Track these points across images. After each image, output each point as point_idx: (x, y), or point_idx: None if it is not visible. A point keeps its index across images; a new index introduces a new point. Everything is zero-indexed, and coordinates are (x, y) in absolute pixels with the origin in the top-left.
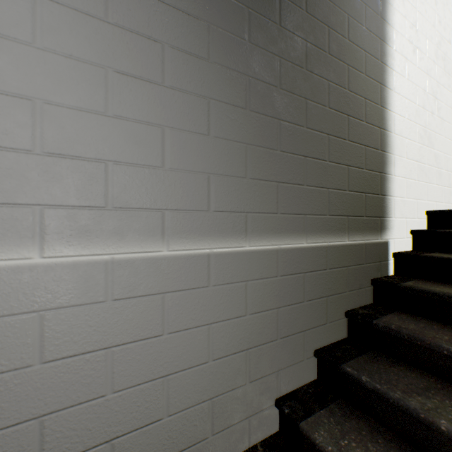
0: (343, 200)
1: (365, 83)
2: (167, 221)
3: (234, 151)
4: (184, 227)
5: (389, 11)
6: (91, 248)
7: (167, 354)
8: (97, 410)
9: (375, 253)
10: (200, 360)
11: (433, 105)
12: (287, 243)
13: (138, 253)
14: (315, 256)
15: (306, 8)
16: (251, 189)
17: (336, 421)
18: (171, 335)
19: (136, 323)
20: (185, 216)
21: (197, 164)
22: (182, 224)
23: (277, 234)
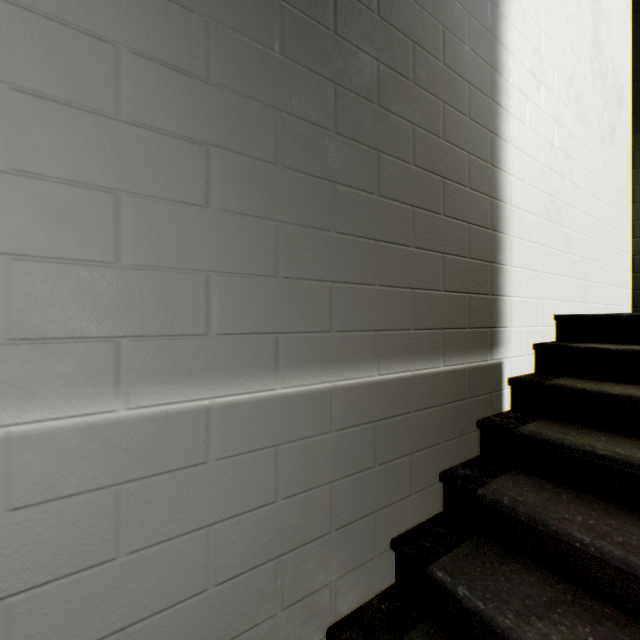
0: (436, 306)
1: (469, 131)
2: (126, 357)
3: (254, 233)
4: (161, 364)
5: (503, 27)
6: None
7: (125, 590)
8: None
9: (483, 381)
10: (192, 589)
11: (564, 165)
12: (347, 377)
13: (66, 419)
14: (392, 394)
15: (379, 9)
16: (285, 295)
17: None
18: (134, 555)
19: (61, 546)
20: (162, 346)
21: (185, 257)
22: (156, 361)
23: (331, 364)
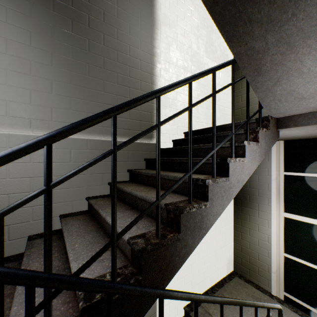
0: (126, 123)
1: (141, 74)
2: (33, 123)
3: (64, 100)
4: (40, 126)
5: (157, 42)
6: (1, 129)
7: (32, 170)
8: (3, 183)
9: (147, 147)
10: None
11: None
12: (93, 137)
13: (20, 133)
14: (109, 144)
15: (104, 44)
16: (73, 114)
17: (103, 199)
18: (34, 163)
19: None
20: (41, 122)
21: (46, 104)
22: (39, 125)
23: (88, 133)
